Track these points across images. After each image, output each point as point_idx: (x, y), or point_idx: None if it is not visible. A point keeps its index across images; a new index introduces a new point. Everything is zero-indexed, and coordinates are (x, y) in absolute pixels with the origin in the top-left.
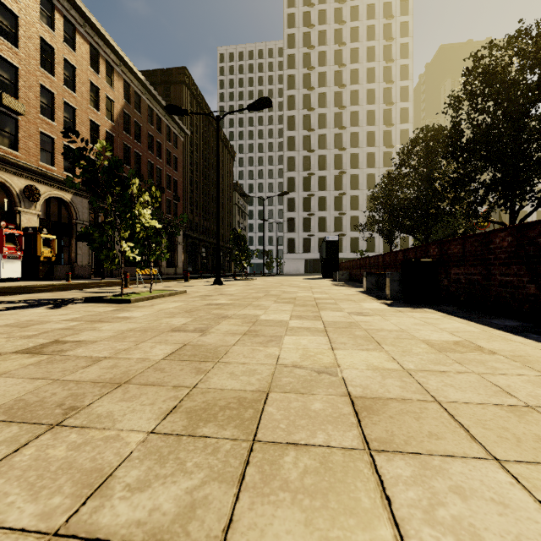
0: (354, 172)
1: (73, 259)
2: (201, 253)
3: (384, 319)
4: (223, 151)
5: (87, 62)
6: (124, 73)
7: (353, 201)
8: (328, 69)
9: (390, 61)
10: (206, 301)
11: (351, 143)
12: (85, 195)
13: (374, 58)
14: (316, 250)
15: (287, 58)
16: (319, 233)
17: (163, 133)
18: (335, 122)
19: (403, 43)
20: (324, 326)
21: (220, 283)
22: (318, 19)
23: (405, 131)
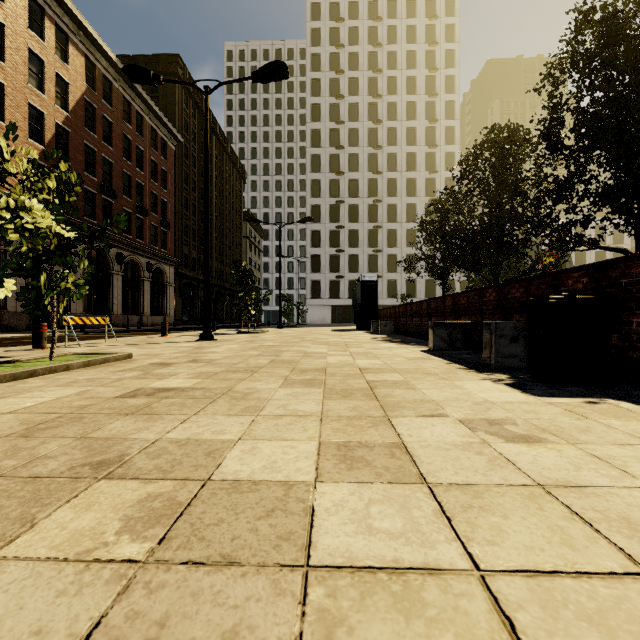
0: (392, 201)
1: (1, 304)
2: (200, 297)
3: (608, 466)
4: (230, 170)
5: (24, 21)
6: (86, 46)
7: (391, 236)
8: (360, 75)
9: (434, 69)
10: (141, 381)
11: (388, 165)
12: None
13: (415, 65)
14: (346, 295)
15: (311, 58)
16: (350, 274)
17: (146, 137)
18: (368, 139)
19: (449, 49)
20: (466, 553)
21: (209, 338)
22: (348, 13)
23: (450, 154)
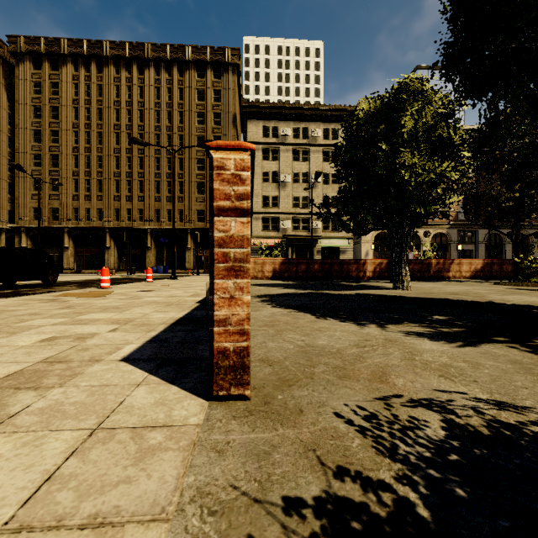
0: None
1: None
2: None
3: None
4: None
5: None
6: None
7: None
8: None
9: None
10: None
11: None
12: (455, 227)
13: None
14: None
15: None
16: None
17: None
18: None
19: None
20: None
21: None
22: None
23: None
